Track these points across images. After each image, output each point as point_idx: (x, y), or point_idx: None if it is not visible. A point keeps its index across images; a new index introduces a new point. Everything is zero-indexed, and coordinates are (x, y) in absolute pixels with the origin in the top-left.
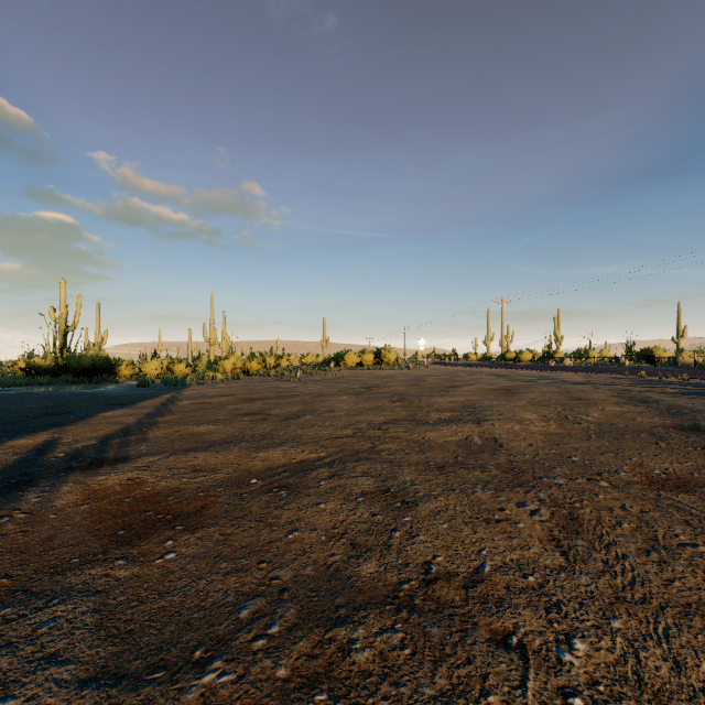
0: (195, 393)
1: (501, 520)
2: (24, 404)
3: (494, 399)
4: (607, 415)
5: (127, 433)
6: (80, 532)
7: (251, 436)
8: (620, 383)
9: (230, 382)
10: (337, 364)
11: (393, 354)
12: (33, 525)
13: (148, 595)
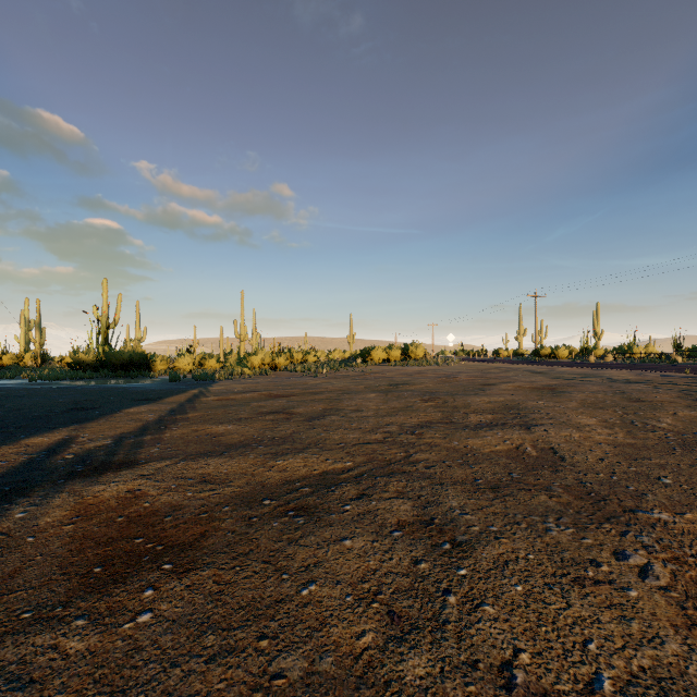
0: (222, 389)
1: (600, 582)
2: (57, 399)
3: (537, 399)
4: (683, 421)
5: (144, 432)
6: (51, 567)
7: (271, 439)
8: (682, 383)
9: (258, 378)
10: (364, 359)
11: (421, 349)
12: (3, 553)
13: (95, 694)
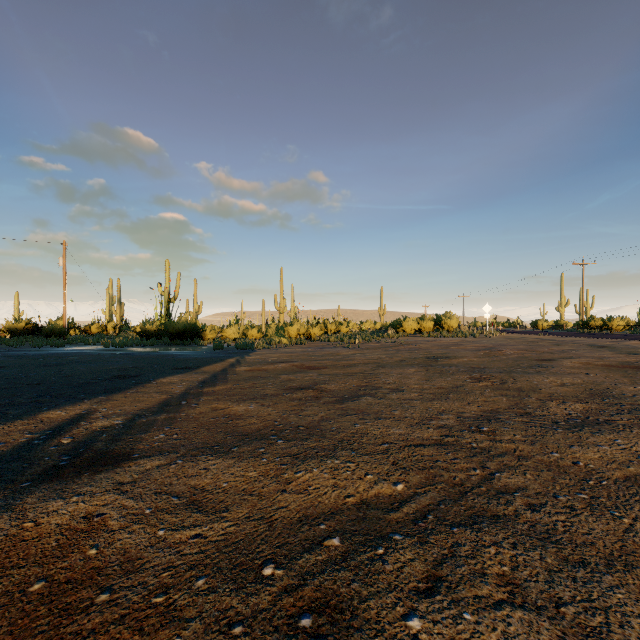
0: (257, 358)
1: None
2: (109, 365)
3: (629, 382)
4: None
5: (161, 408)
6: None
7: (294, 428)
8: None
9: (293, 347)
10: (395, 330)
11: (455, 321)
12: None
13: None
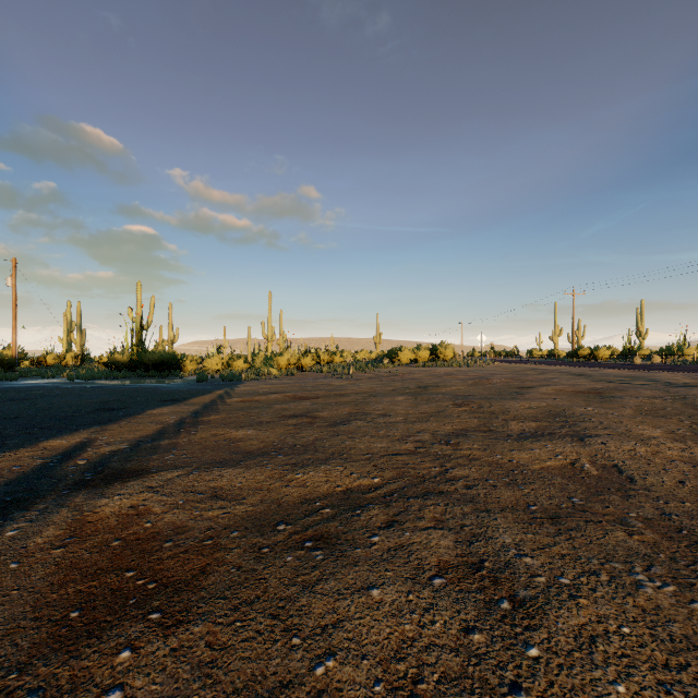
0: (247, 390)
1: None
2: (87, 398)
3: (585, 405)
4: None
5: (162, 435)
6: (24, 607)
7: (291, 447)
8: None
9: (283, 378)
10: (391, 360)
11: (450, 350)
12: None
13: None
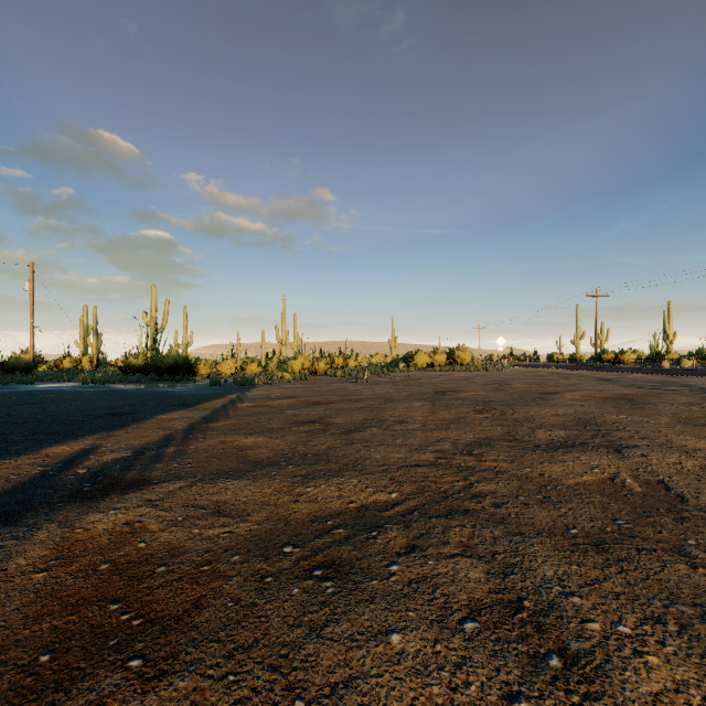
0: (259, 394)
1: None
2: (98, 403)
3: (616, 412)
4: None
5: (169, 442)
6: None
7: (302, 456)
8: None
9: (297, 383)
10: (406, 364)
11: (468, 354)
12: None
13: None
